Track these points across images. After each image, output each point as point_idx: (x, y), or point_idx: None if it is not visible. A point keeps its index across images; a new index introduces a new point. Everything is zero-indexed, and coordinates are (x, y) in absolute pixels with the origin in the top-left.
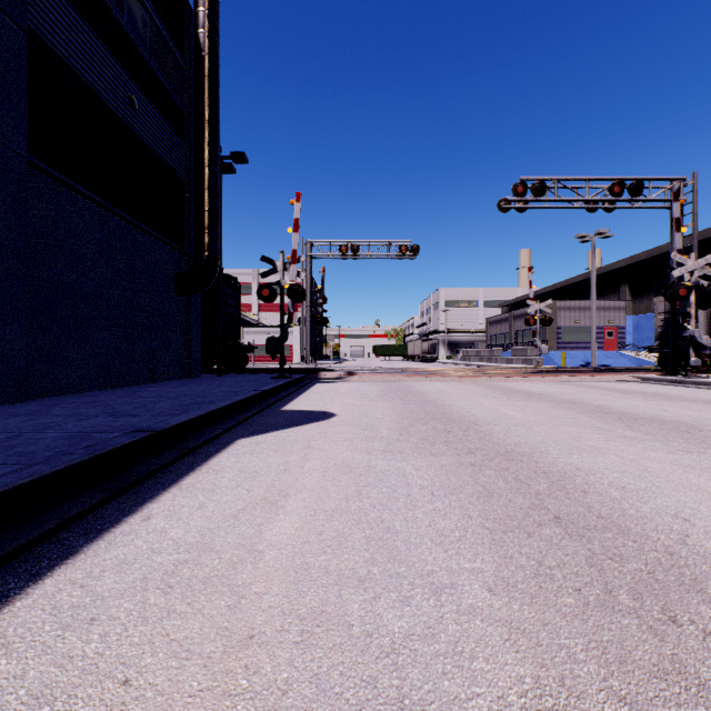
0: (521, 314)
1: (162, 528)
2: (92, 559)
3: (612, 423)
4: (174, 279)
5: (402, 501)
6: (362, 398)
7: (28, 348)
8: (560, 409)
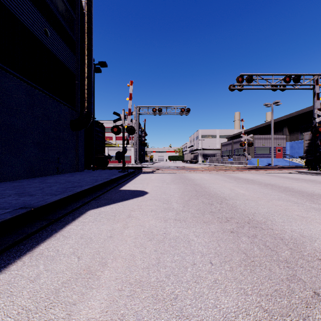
0: (237, 141)
1: None
2: None
3: (301, 198)
4: (70, 123)
5: (190, 271)
6: (163, 182)
7: None
8: (267, 189)
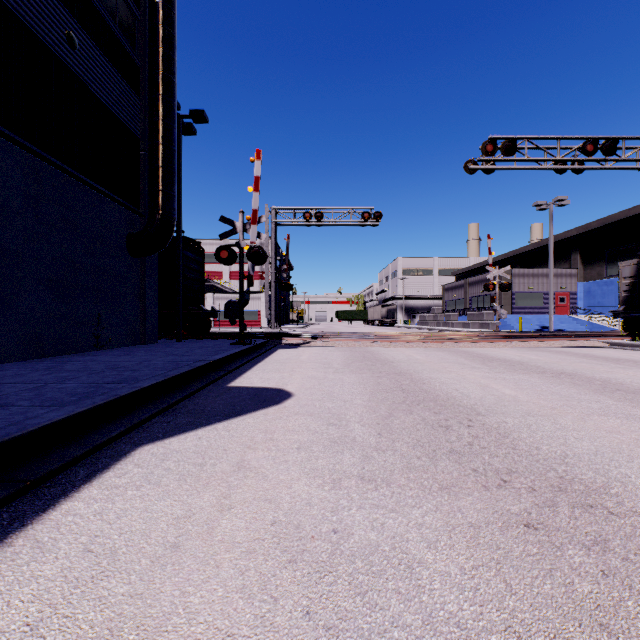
0: (476, 281)
1: None
2: None
3: None
4: (127, 239)
5: None
6: (326, 368)
7: None
8: (564, 385)
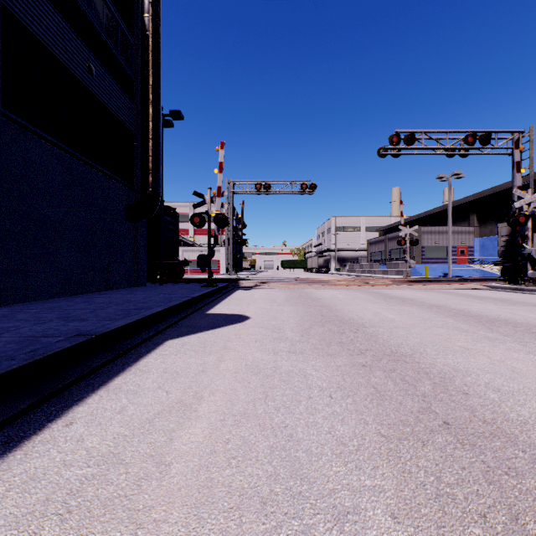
0: (394, 237)
1: (80, 435)
2: (3, 474)
3: (475, 325)
4: (125, 209)
5: (304, 404)
6: (272, 303)
7: (2, 264)
8: (430, 312)
